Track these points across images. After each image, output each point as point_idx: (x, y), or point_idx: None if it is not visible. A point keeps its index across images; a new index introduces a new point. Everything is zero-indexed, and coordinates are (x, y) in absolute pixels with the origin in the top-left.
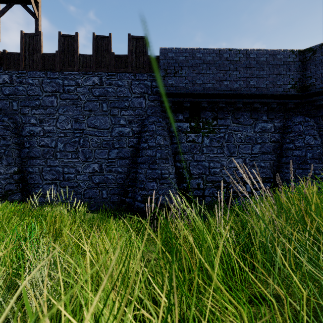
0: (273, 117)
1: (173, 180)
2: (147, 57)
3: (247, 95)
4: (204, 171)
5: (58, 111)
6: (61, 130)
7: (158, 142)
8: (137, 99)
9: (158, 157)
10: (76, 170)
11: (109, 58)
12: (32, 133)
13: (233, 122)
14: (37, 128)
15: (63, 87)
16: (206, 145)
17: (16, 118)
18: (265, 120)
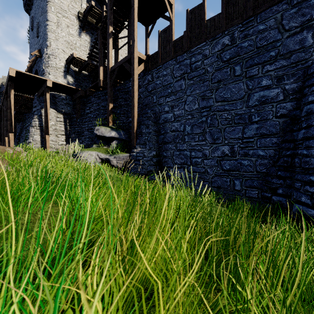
0: None
1: None
2: None
3: None
4: None
5: (186, 93)
6: (188, 113)
7: None
8: (293, 38)
9: None
10: (203, 154)
11: (243, 2)
12: (166, 120)
13: None
14: (169, 115)
15: (191, 66)
16: None
17: (155, 109)
18: None
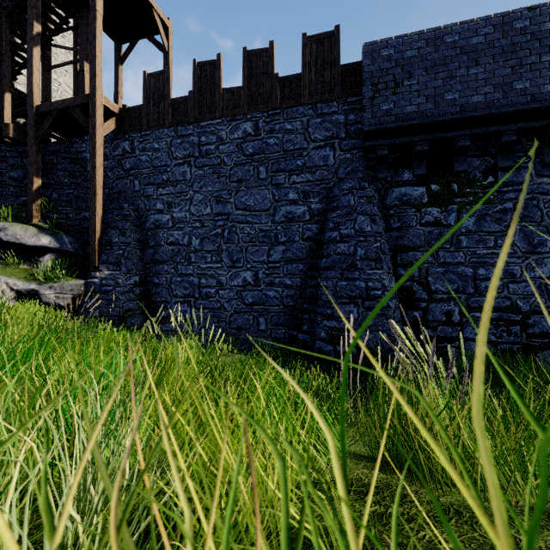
0: None
1: (391, 302)
2: (338, 69)
3: None
4: (463, 286)
5: (192, 187)
6: (196, 218)
7: (359, 226)
8: (318, 151)
9: (360, 256)
10: (218, 281)
11: (269, 86)
12: (158, 225)
13: (539, 174)
14: (164, 217)
15: (200, 148)
16: (468, 229)
17: (138, 203)
18: None
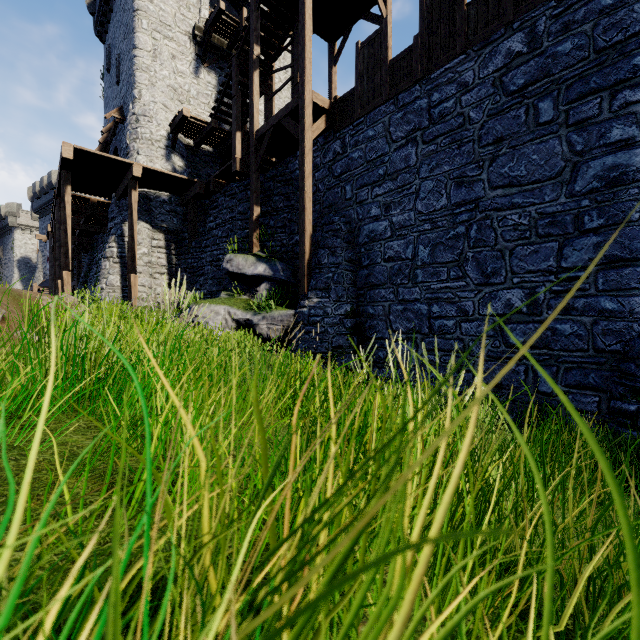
0: None
1: None
2: None
3: None
4: None
5: (418, 173)
6: (424, 217)
7: None
8: None
9: None
10: (459, 309)
11: None
12: (373, 237)
13: None
14: (380, 225)
15: (430, 112)
16: None
17: (350, 214)
18: None
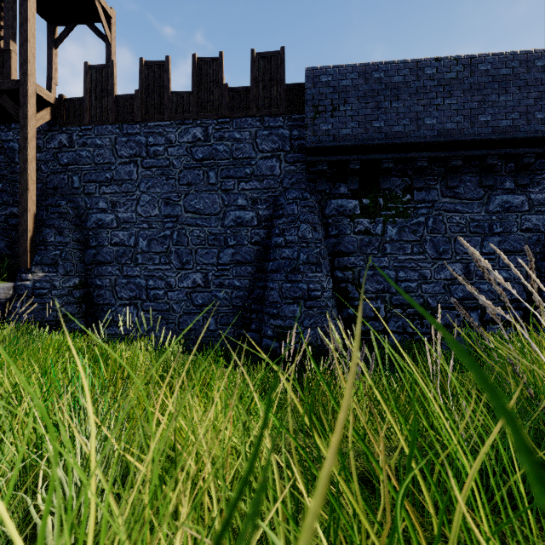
0: (527, 183)
1: (329, 301)
2: (283, 88)
3: (473, 142)
4: (387, 286)
5: (139, 187)
6: (143, 219)
7: (302, 234)
8: (265, 162)
9: (303, 260)
10: (167, 283)
11: (219, 95)
12: (101, 225)
13: (444, 195)
14: (107, 217)
15: (147, 148)
16: (391, 238)
17: (78, 201)
18: (509, 189)
